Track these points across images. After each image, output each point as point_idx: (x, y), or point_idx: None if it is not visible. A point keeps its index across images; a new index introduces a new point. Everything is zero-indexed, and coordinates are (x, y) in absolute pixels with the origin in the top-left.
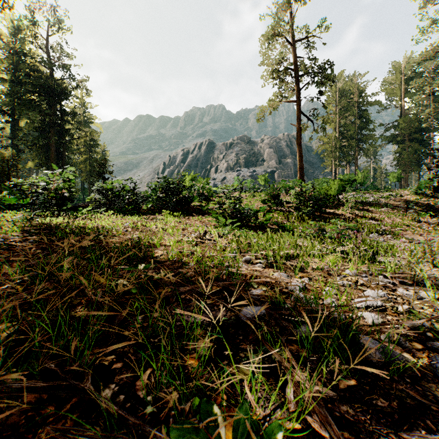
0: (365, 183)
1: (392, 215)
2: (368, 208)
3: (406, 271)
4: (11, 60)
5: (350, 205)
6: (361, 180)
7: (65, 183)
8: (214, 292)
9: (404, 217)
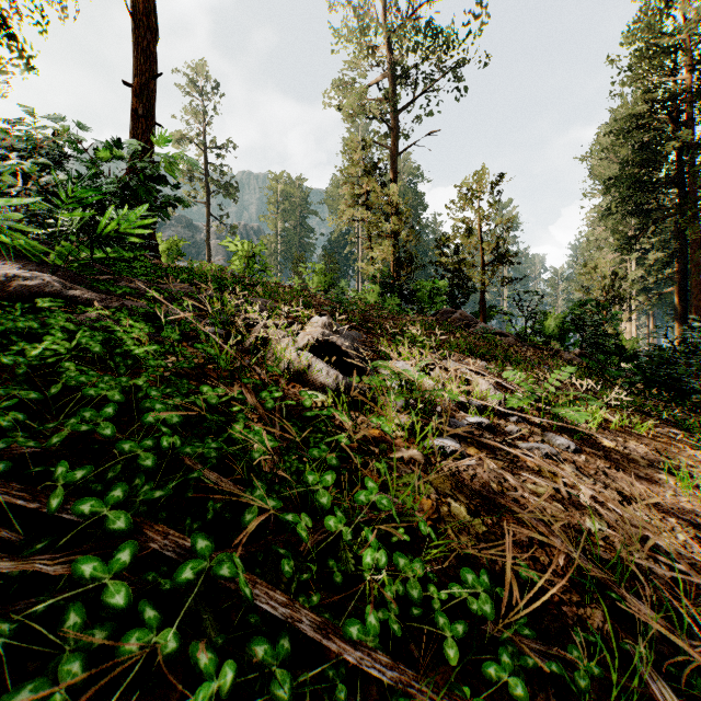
0: None
1: None
2: None
3: None
4: None
5: None
6: None
7: None
8: None
9: None
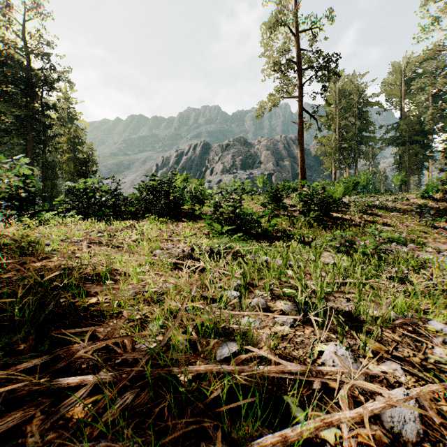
0: (368, 186)
1: (404, 220)
2: (377, 213)
3: None
4: None
5: (360, 209)
6: (364, 183)
7: (22, 181)
8: None
9: (418, 223)
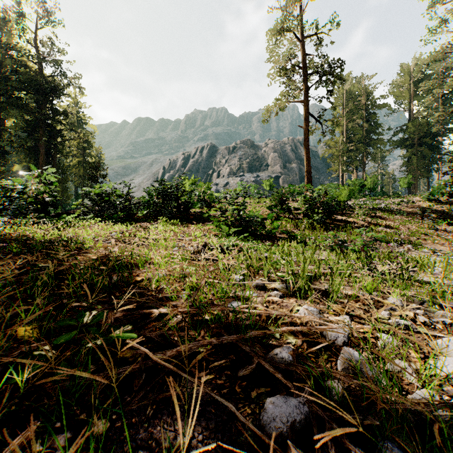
0: (374, 189)
1: (407, 223)
2: (381, 215)
3: None
4: None
5: (363, 212)
6: (370, 186)
7: (46, 186)
8: (214, 352)
9: (420, 225)
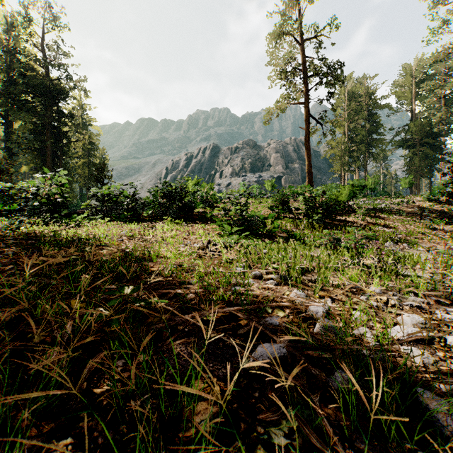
0: (375, 189)
1: (406, 222)
2: (380, 215)
3: (439, 288)
4: (4, 59)
5: (362, 212)
6: (371, 186)
7: (58, 188)
8: (219, 320)
9: (418, 225)
